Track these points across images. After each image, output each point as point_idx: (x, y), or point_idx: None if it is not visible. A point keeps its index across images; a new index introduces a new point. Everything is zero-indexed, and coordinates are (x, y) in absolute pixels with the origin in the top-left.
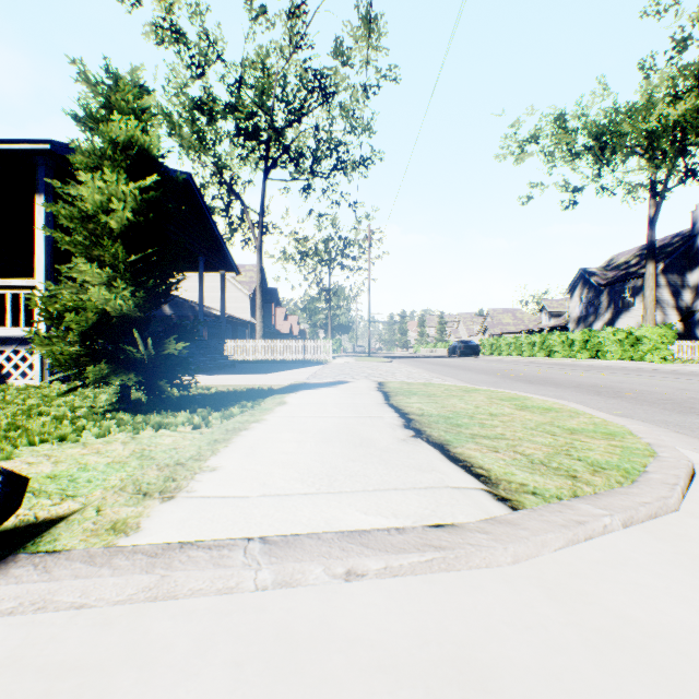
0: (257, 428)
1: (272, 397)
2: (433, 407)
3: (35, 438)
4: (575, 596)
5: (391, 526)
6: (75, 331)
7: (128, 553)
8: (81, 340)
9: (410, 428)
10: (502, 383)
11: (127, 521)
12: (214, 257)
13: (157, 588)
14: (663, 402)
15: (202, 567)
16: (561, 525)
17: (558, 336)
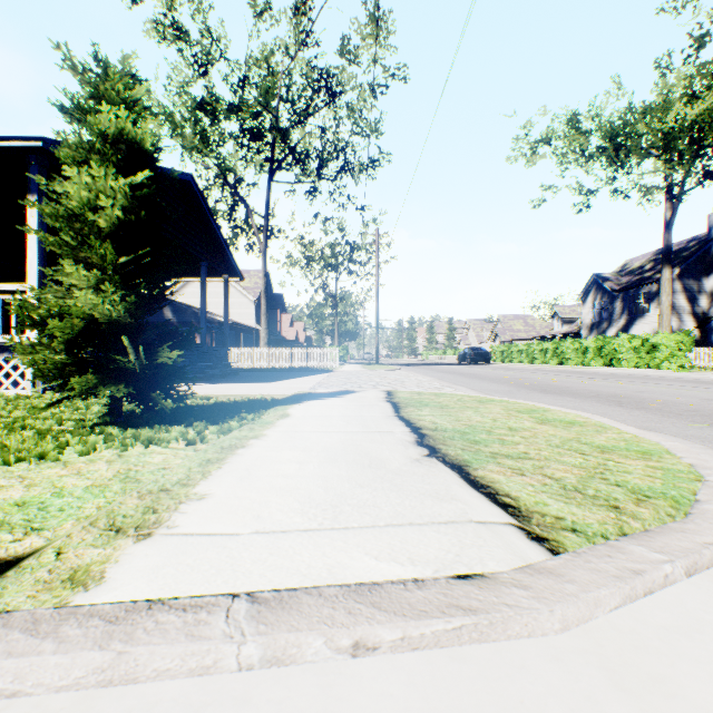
0: (255, 445)
1: (274, 408)
2: (446, 421)
3: (10, 457)
4: (649, 684)
5: (408, 578)
6: (60, 338)
7: (82, 616)
8: (66, 348)
9: (423, 446)
10: (517, 393)
11: (89, 569)
12: (217, 261)
13: (112, 668)
14: (691, 414)
15: (171, 639)
16: (615, 577)
17: (571, 343)
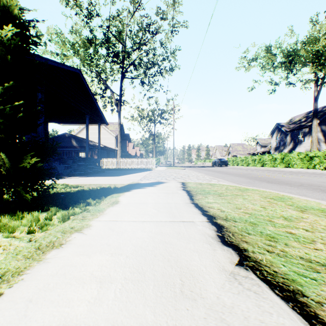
0: (71, 244)
1: (111, 195)
2: (230, 208)
3: None
4: None
5: None
6: None
7: None
8: None
9: (227, 244)
10: (255, 183)
11: None
12: (94, 115)
13: None
14: None
15: None
16: None
17: (268, 156)
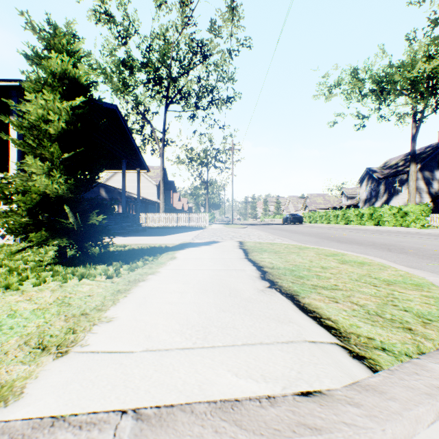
0: (151, 279)
1: (166, 253)
2: (279, 262)
3: None
4: None
5: (262, 395)
6: (23, 207)
7: None
8: (28, 214)
9: (265, 280)
10: (322, 243)
11: (13, 384)
12: (132, 160)
13: None
14: (437, 256)
15: None
16: (427, 394)
17: (353, 211)
